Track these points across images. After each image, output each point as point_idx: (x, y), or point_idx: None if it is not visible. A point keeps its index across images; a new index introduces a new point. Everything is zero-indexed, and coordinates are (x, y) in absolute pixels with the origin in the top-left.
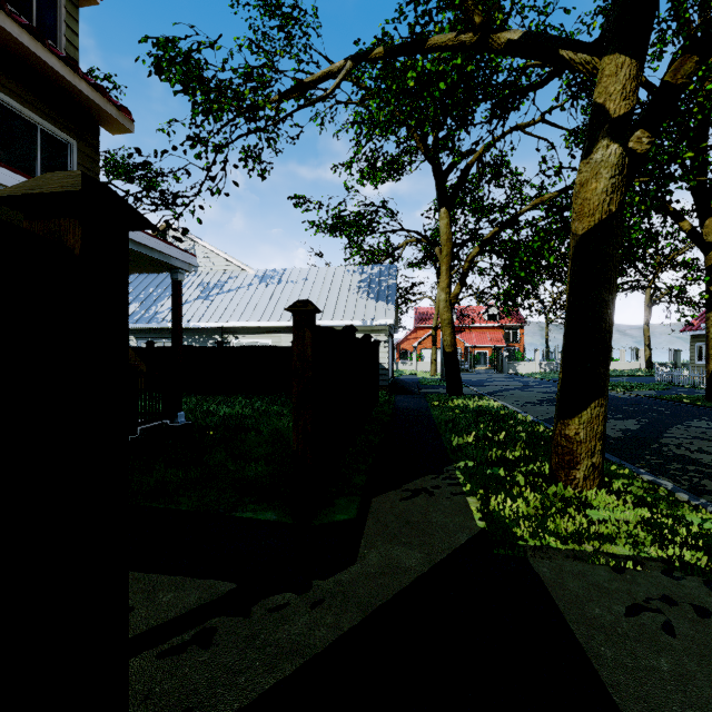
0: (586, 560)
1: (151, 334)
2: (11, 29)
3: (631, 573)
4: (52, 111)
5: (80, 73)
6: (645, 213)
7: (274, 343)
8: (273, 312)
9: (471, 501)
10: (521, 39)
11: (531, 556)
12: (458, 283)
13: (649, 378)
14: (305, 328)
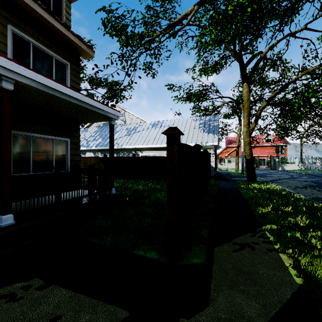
0: None
1: (107, 151)
2: (40, 11)
3: None
4: (59, 50)
5: (70, 30)
6: None
7: (158, 155)
8: (158, 140)
9: (283, 257)
10: None
11: None
12: (254, 122)
13: None
14: (173, 144)
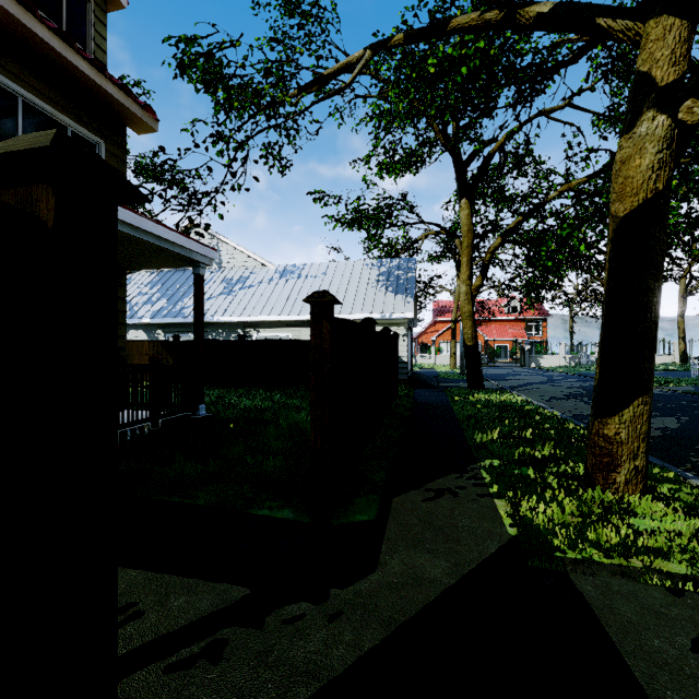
0: (636, 578)
1: (178, 328)
2: (42, 34)
3: (692, 597)
4: (82, 113)
5: (107, 75)
6: (684, 196)
7: (294, 336)
8: (293, 306)
9: (499, 504)
10: (552, 11)
11: (571, 571)
12: (480, 274)
13: (684, 373)
14: (323, 320)
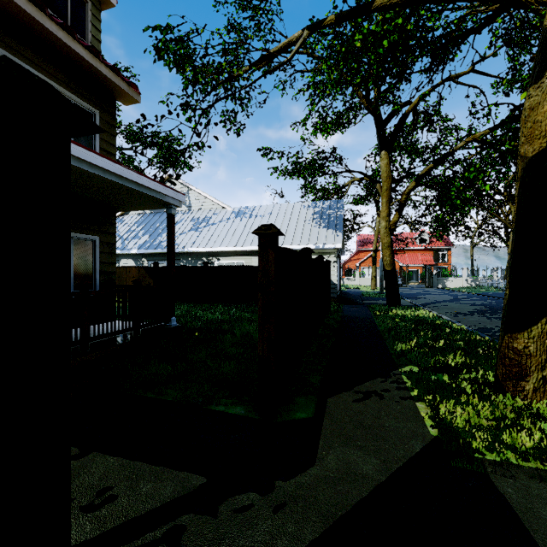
0: None
1: (158, 257)
2: (50, 27)
3: None
4: (82, 89)
5: (101, 59)
6: None
7: (246, 263)
8: (245, 239)
9: (420, 406)
10: None
11: (491, 473)
12: (397, 212)
13: None
14: (269, 249)
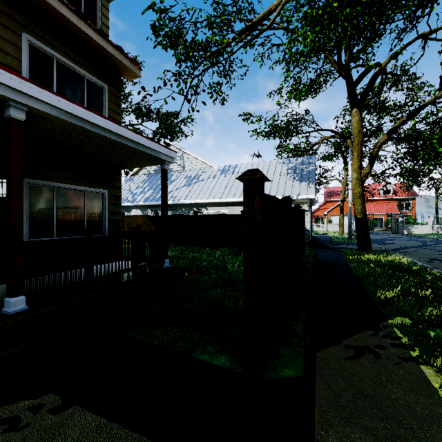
0: None
1: (159, 208)
2: (66, 13)
3: None
4: (93, 67)
5: (107, 40)
6: None
7: (229, 212)
8: (229, 192)
9: (427, 372)
10: None
11: None
12: (368, 164)
13: None
14: (254, 195)
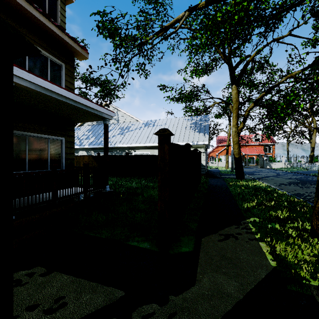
0: None
1: (100, 150)
2: (36, 14)
3: None
4: (54, 51)
5: (65, 33)
6: None
7: (151, 153)
8: (150, 139)
9: (262, 245)
10: None
11: (316, 295)
12: (242, 122)
13: None
14: (164, 144)
